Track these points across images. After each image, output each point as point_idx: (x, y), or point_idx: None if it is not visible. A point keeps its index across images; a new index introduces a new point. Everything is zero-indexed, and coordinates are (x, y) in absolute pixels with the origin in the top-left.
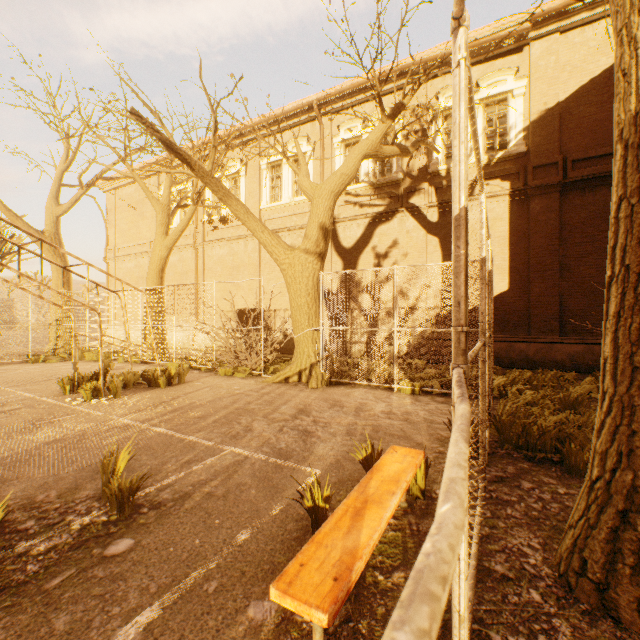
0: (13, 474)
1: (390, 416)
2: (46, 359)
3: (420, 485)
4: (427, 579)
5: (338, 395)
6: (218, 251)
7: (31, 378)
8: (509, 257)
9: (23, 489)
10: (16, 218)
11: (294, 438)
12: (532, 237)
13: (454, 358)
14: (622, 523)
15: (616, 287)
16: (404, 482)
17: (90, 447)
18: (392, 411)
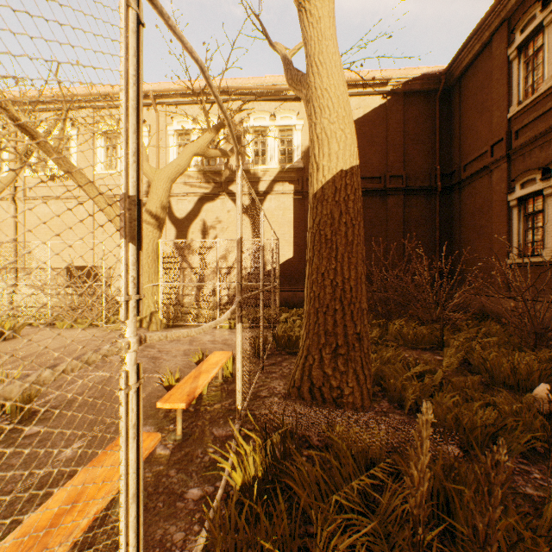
0: None
1: (214, 342)
2: None
3: (230, 370)
4: (216, 320)
5: None
6: (43, 208)
7: None
8: (294, 235)
9: None
10: None
11: (146, 362)
12: (306, 223)
13: (237, 295)
14: (306, 360)
15: (308, 265)
16: (221, 364)
17: None
18: (216, 340)
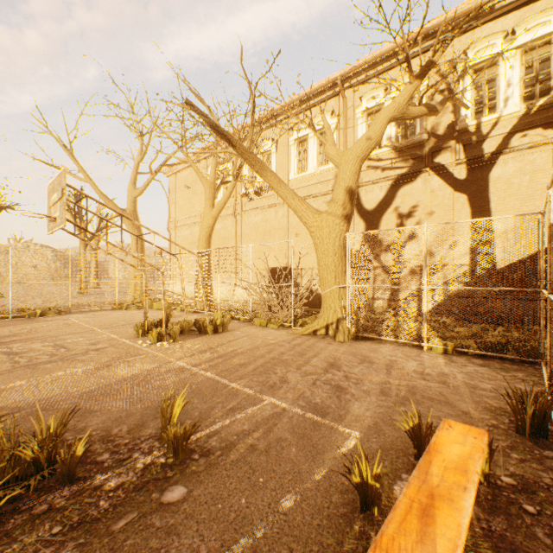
0: (97, 406)
1: (424, 377)
2: (127, 307)
3: (482, 469)
4: None
5: (365, 350)
6: (253, 219)
7: (116, 322)
8: None
9: (103, 421)
10: (108, 200)
11: (328, 393)
12: None
13: None
14: None
15: None
16: (474, 473)
17: (154, 386)
18: (425, 371)
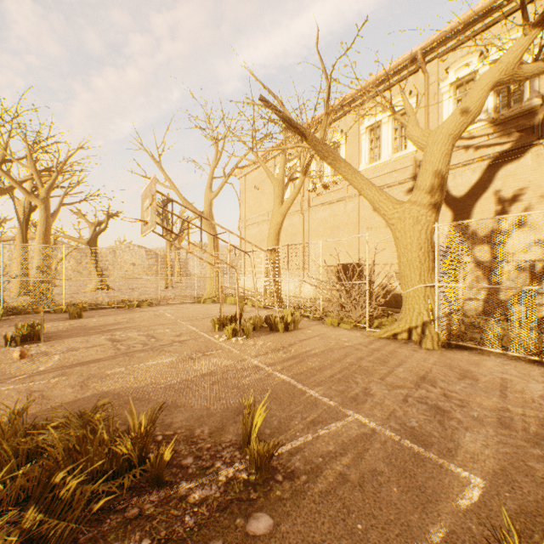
0: (181, 401)
1: None
2: (204, 301)
3: None
4: None
5: (463, 362)
6: (320, 214)
7: (196, 315)
8: None
9: (187, 418)
10: (188, 204)
11: (425, 416)
12: None
13: None
14: None
15: None
16: None
17: (231, 385)
18: None
